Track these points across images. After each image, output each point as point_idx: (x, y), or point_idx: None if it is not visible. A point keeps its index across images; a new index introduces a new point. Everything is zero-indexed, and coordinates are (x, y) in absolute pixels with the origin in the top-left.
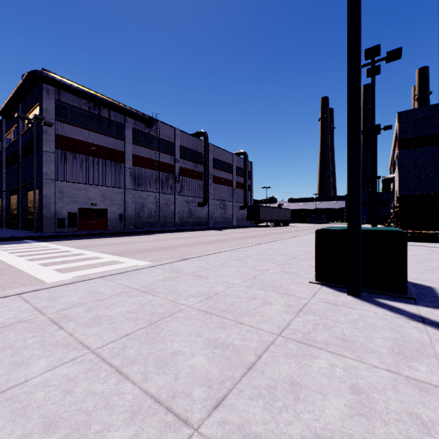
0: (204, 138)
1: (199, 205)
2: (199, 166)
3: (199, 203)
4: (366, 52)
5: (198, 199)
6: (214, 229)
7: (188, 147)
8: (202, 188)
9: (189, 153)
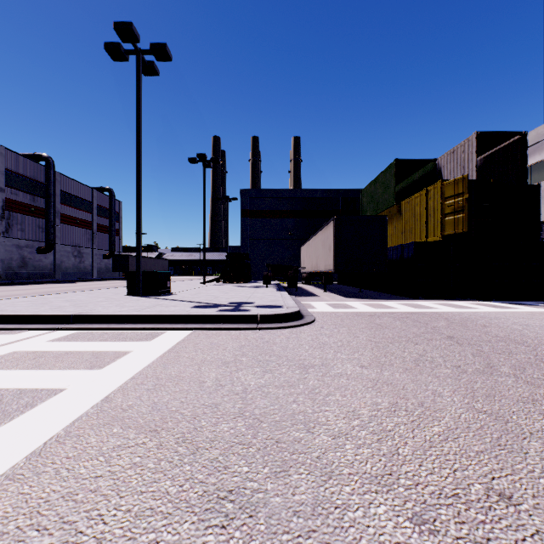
0: (48, 164)
1: (40, 251)
2: (39, 199)
3: (40, 249)
4: (197, 155)
5: (38, 243)
6: (64, 282)
7: (20, 172)
8: (43, 229)
9: (22, 181)
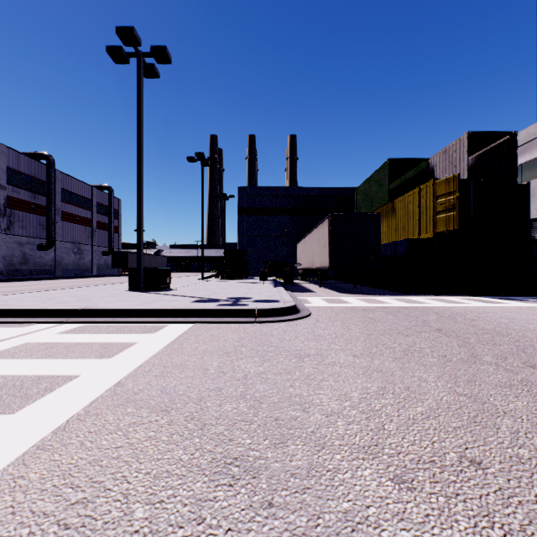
0: (49, 163)
1: (41, 248)
2: (40, 197)
3: (41, 245)
4: (196, 154)
5: (38, 240)
6: (65, 278)
7: (21, 170)
8: (44, 226)
9: (23, 179)
